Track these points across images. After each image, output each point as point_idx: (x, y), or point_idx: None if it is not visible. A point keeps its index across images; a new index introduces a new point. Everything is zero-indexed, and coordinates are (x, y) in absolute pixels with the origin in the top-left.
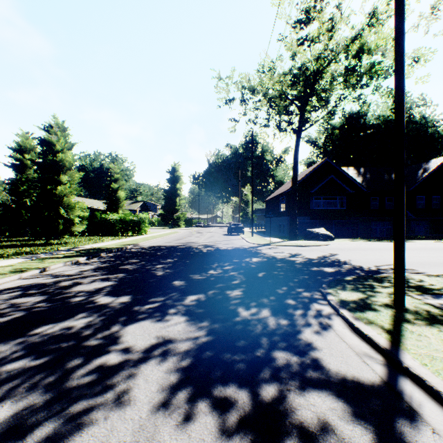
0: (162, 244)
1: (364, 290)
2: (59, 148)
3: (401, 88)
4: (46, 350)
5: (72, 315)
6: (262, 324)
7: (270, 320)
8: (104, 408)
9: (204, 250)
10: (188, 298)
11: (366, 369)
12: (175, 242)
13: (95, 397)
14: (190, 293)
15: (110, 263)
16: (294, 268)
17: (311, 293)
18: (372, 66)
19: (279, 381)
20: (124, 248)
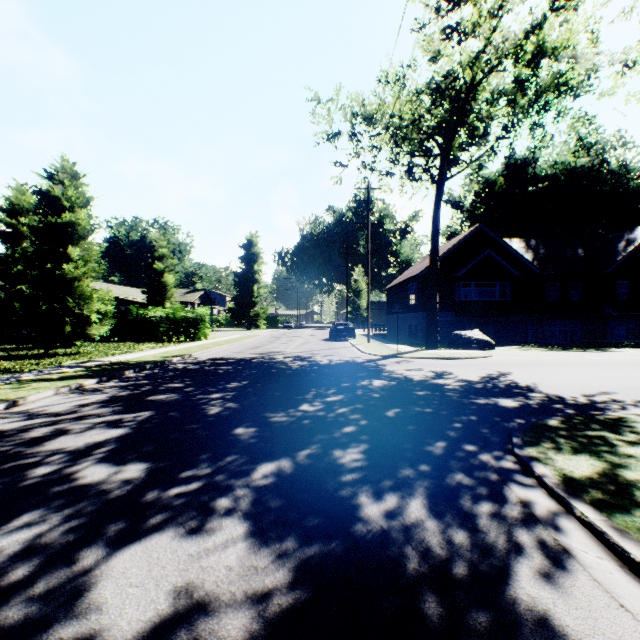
0: (228, 356)
1: (597, 450)
2: (67, 205)
3: None
4: None
5: (9, 516)
6: (416, 547)
7: (432, 533)
8: None
9: (294, 366)
10: (259, 469)
11: None
12: (249, 352)
13: None
14: (264, 455)
15: (134, 389)
16: (447, 401)
17: (496, 455)
18: (555, 77)
19: None
20: (166, 363)
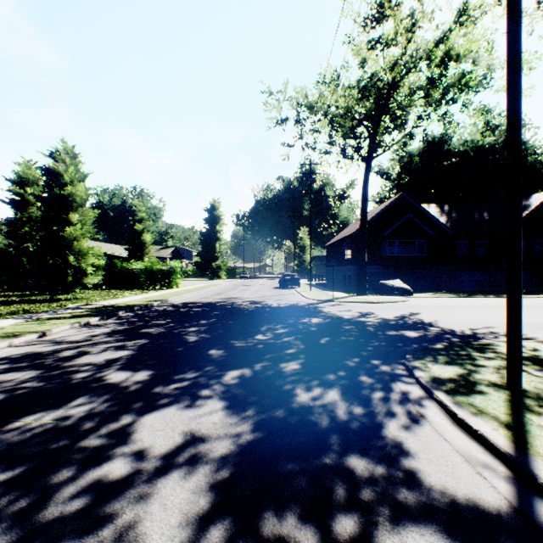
0: (197, 300)
1: (462, 363)
2: (68, 179)
3: (516, 90)
4: (24, 455)
5: (70, 399)
6: (329, 414)
7: (340, 407)
8: None
9: (250, 308)
10: (228, 374)
11: (484, 486)
12: (214, 298)
13: (85, 537)
14: (231, 366)
15: (129, 325)
16: (366, 332)
17: (392, 366)
18: (460, 76)
19: (359, 506)
20: (149, 306)
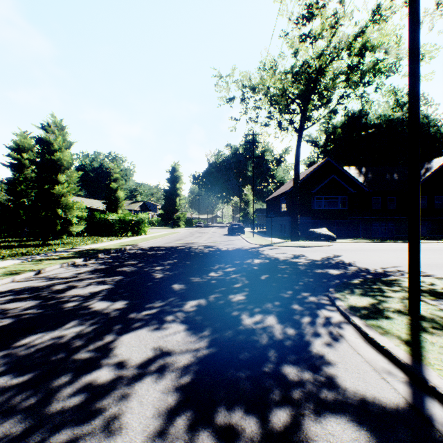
0: (161, 245)
1: (374, 294)
2: (57, 147)
3: (416, 79)
4: (31, 365)
5: (63, 322)
6: (268, 334)
7: (277, 329)
8: (90, 439)
9: (204, 251)
10: (188, 303)
11: (387, 388)
12: (175, 243)
13: (82, 425)
14: (190, 297)
15: (107, 265)
16: (298, 271)
17: (318, 297)
18: (374, 63)
19: (290, 403)
20: (122, 249)
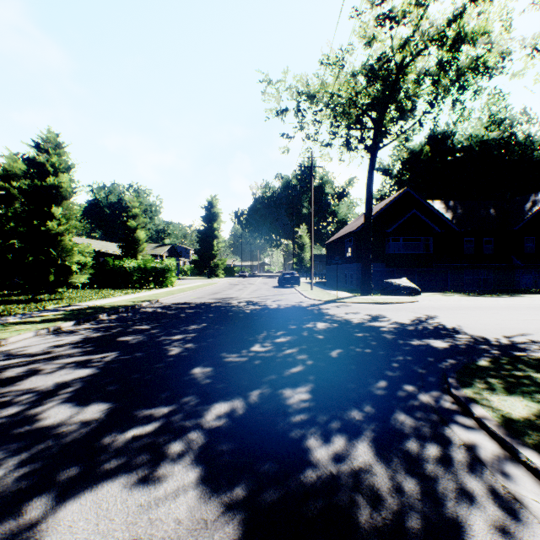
0: (190, 301)
1: (529, 391)
2: (51, 170)
3: None
4: None
5: None
6: (367, 495)
7: (381, 480)
8: None
9: (247, 310)
10: (213, 410)
11: None
12: (209, 297)
13: None
14: (218, 395)
15: (106, 331)
16: (384, 342)
17: (434, 395)
18: (473, 60)
19: None
20: (136, 307)
